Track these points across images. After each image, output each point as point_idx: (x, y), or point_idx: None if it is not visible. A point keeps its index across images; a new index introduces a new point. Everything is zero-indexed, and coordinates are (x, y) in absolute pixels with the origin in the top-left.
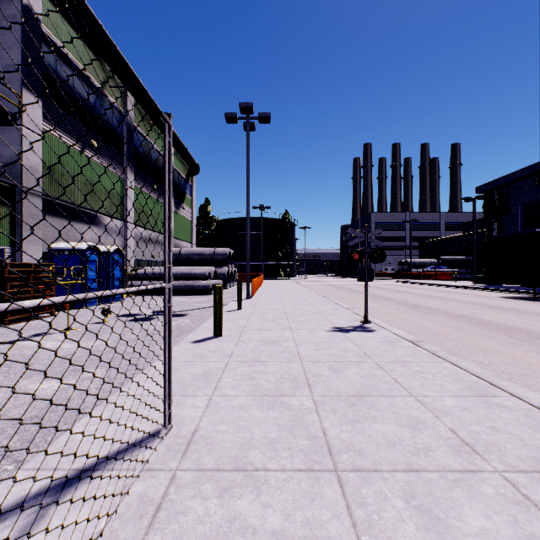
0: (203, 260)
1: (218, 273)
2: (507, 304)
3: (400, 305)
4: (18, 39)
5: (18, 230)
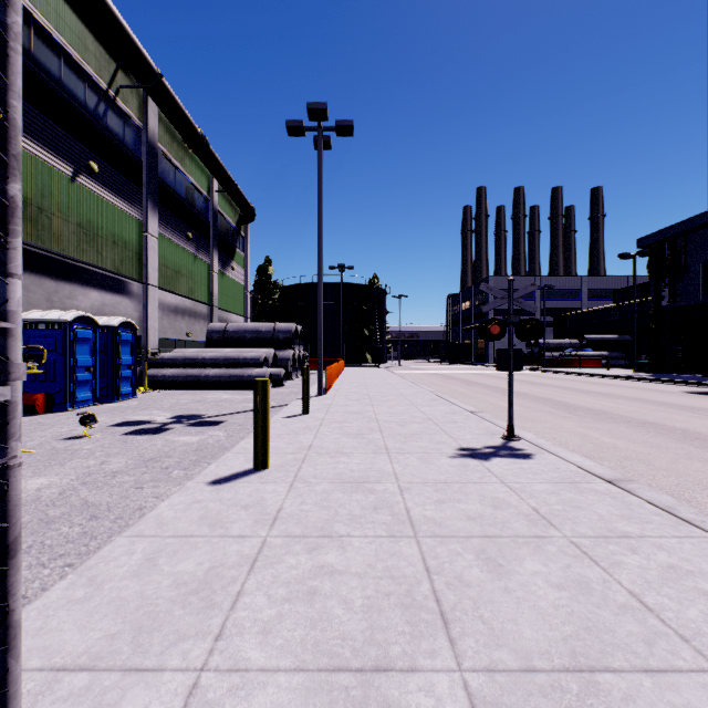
0: (259, 339)
1: (279, 358)
2: (702, 403)
3: (546, 406)
4: None
5: None
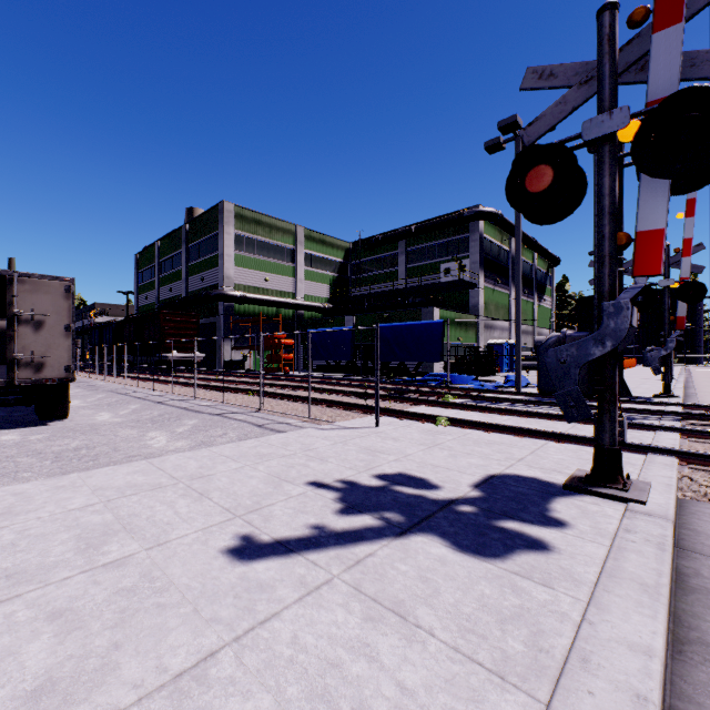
0: None
1: None
2: None
3: None
4: (477, 249)
5: (478, 336)
